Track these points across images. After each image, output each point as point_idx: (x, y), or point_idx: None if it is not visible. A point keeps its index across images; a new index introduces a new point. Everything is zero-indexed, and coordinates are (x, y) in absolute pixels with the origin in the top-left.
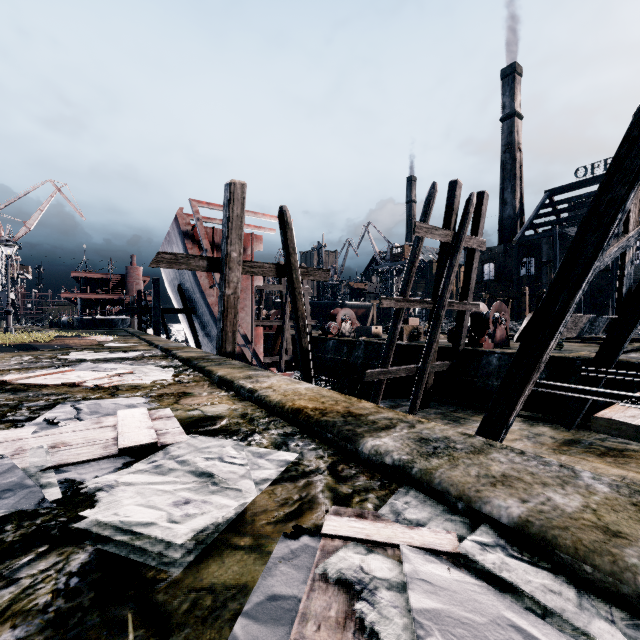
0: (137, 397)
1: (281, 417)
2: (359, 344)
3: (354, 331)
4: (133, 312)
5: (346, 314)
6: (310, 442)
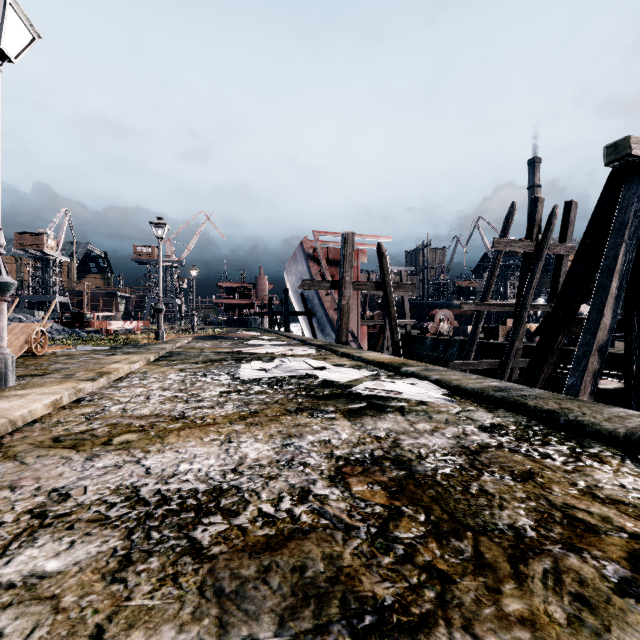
0: (305, 358)
1: (373, 365)
2: (454, 342)
3: (452, 331)
4: (270, 314)
5: (444, 315)
6: (383, 371)
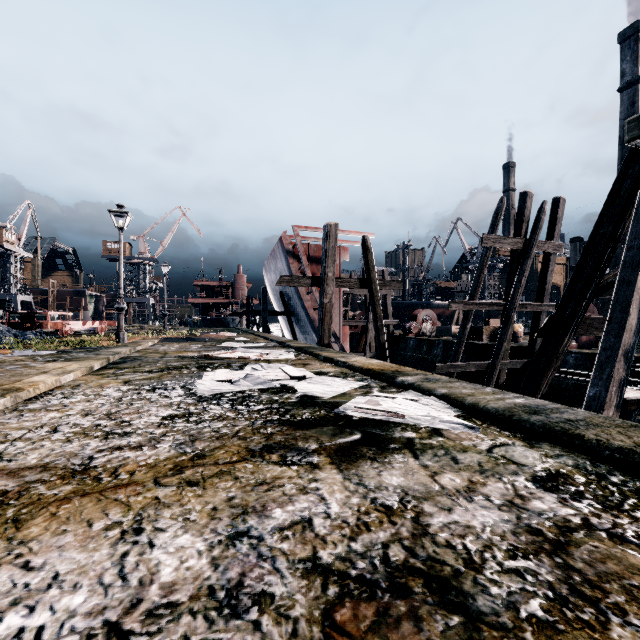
0: (282, 364)
1: (361, 373)
2: (438, 343)
3: (435, 331)
4: (248, 314)
5: (427, 315)
6: (374, 381)
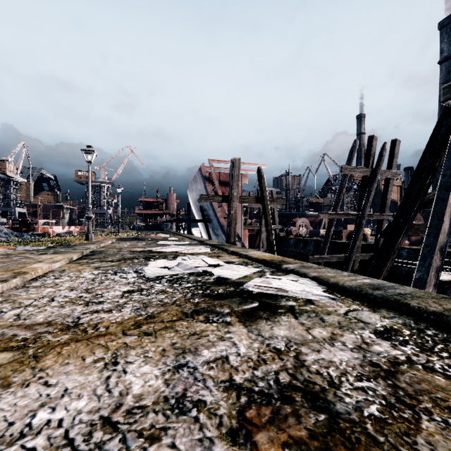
0: (202, 256)
1: (257, 262)
2: (310, 241)
3: (308, 233)
4: (177, 221)
5: (303, 222)
6: (267, 267)
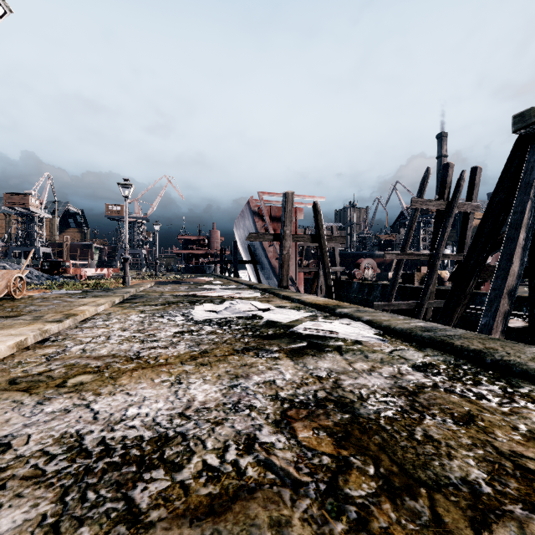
0: (251, 300)
1: (310, 307)
2: (377, 286)
3: (375, 276)
4: (222, 263)
5: (368, 263)
6: (320, 312)
